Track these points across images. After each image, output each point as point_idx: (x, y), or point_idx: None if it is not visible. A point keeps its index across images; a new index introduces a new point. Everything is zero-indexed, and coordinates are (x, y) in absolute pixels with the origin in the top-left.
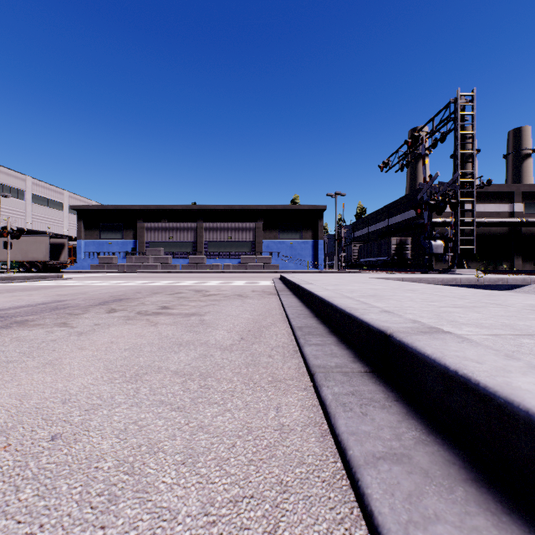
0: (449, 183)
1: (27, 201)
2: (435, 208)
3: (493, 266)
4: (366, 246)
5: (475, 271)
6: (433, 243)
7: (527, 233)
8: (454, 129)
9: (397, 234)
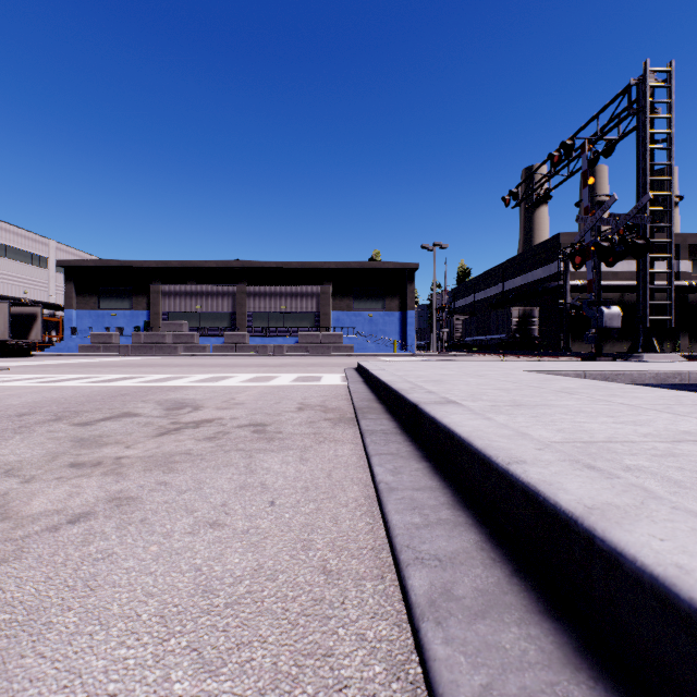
0: (630, 214)
1: None
2: (609, 254)
3: None
4: (474, 319)
5: (673, 356)
6: (606, 311)
7: (696, 302)
8: (636, 127)
9: (516, 303)
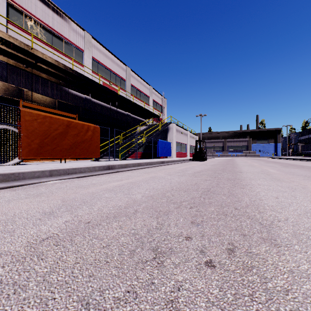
0: None
1: None
2: None
3: None
4: (305, 145)
5: None
6: None
7: None
8: None
9: None
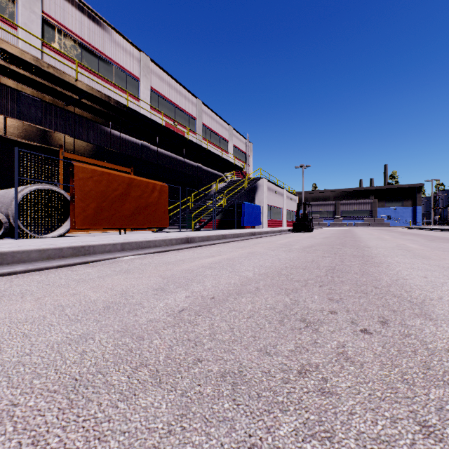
0: None
1: None
2: None
3: None
4: None
5: None
6: None
7: None
8: None
9: None
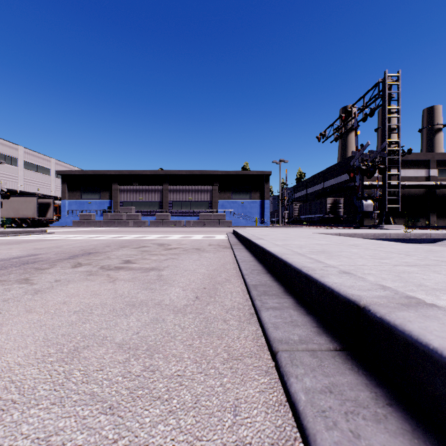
0: (378, 151)
1: (19, 167)
2: (366, 172)
3: (412, 222)
4: (305, 205)
5: (400, 226)
6: (364, 203)
7: (440, 194)
8: (382, 104)
9: (331, 195)
